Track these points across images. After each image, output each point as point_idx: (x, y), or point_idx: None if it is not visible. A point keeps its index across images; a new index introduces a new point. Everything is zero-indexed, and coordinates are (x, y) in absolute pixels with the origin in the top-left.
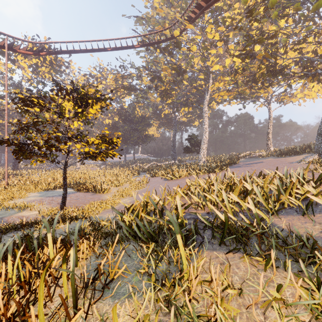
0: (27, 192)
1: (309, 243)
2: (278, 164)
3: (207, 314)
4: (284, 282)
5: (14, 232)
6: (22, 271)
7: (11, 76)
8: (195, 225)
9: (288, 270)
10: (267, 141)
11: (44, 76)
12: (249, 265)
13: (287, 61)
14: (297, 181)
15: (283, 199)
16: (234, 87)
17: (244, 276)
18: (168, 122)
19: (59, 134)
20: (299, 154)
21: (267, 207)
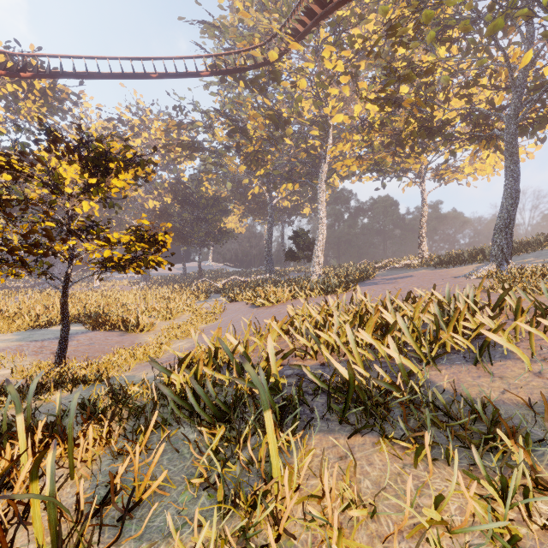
0: None
1: (486, 412)
2: (436, 280)
3: None
4: (447, 485)
5: None
6: None
7: None
8: (300, 388)
9: (452, 463)
10: (419, 242)
11: (29, 117)
12: (390, 458)
13: (450, 113)
14: (465, 308)
15: (443, 338)
16: (367, 153)
17: (381, 480)
18: (260, 207)
19: (50, 223)
20: (468, 264)
21: (419, 352)
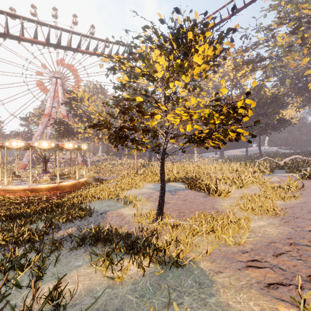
0: (145, 183)
1: None
2: None
3: None
4: None
5: (87, 247)
6: None
7: (147, 88)
8: None
9: None
10: None
11: None
12: None
13: None
14: None
15: None
16: None
17: None
18: None
19: (138, 98)
20: None
21: None
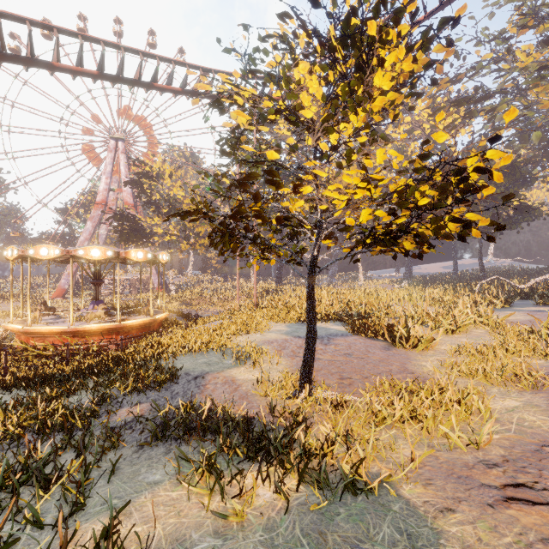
0: (273, 322)
1: None
2: None
3: None
4: None
5: (171, 443)
6: None
7: None
8: None
9: None
10: None
11: None
12: None
13: None
14: None
15: None
16: None
17: None
18: None
19: (270, 152)
20: None
21: None
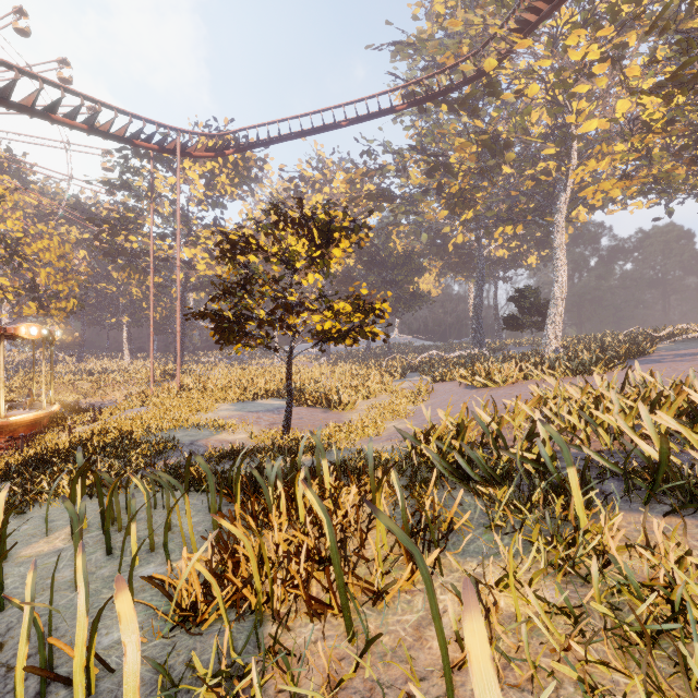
0: (213, 403)
1: None
2: None
3: (653, 583)
4: None
5: (228, 463)
6: (303, 507)
7: (174, 198)
8: (585, 466)
9: None
10: None
11: (223, 191)
12: None
13: None
14: None
15: None
16: (639, 167)
17: None
18: (464, 261)
19: (291, 298)
20: None
21: None
